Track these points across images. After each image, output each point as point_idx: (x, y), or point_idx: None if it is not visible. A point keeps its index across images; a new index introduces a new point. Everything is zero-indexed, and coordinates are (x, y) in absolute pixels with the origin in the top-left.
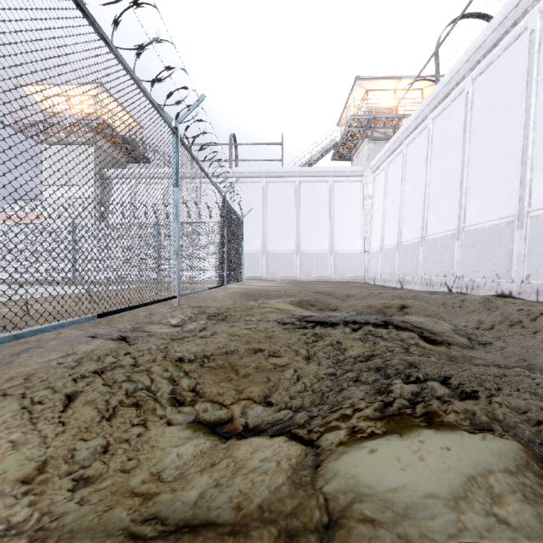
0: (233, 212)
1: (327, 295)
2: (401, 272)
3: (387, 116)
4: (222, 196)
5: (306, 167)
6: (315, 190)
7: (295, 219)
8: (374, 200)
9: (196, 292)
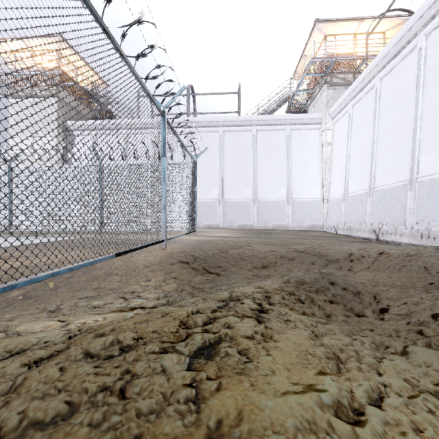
0: (181, 145)
1: (317, 258)
2: (376, 221)
3: (349, 58)
4: (158, 109)
5: (263, 115)
6: (272, 138)
7: (252, 167)
8: (334, 147)
9: (50, 275)
